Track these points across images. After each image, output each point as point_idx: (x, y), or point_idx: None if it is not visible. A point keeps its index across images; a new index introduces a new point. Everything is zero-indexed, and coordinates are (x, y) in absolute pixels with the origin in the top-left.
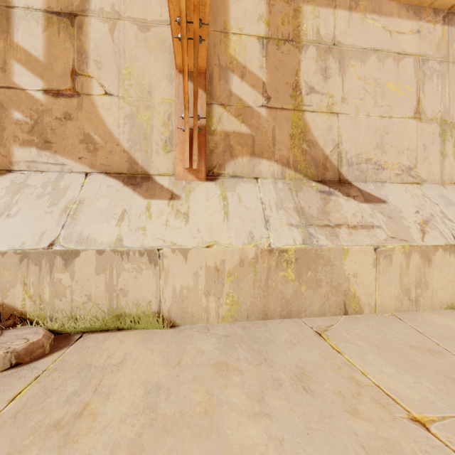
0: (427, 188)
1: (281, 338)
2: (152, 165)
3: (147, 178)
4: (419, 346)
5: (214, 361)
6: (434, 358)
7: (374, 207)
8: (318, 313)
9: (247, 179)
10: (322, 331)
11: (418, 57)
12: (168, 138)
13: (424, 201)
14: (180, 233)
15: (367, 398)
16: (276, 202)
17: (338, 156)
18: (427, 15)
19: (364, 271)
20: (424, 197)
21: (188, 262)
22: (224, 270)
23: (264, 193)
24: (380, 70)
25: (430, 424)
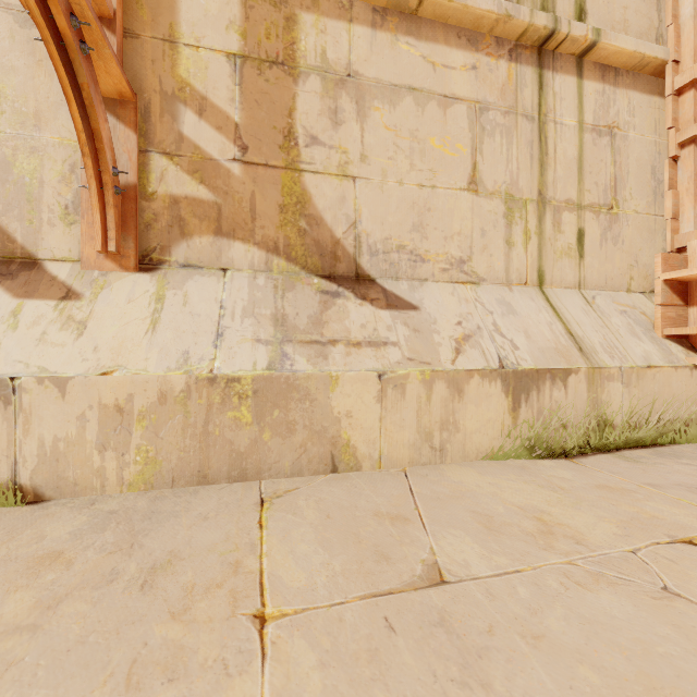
0: (485, 290)
1: (196, 510)
2: (42, 244)
3: (31, 264)
4: (387, 512)
5: (44, 552)
6: (388, 528)
7: (397, 316)
8: (291, 471)
9: (209, 271)
10: (271, 498)
11: (474, 104)
12: (70, 201)
13: (475, 308)
14: (61, 353)
15: (225, 591)
16: (245, 306)
17: (356, 240)
18: (487, 46)
19: (363, 409)
20: (477, 303)
21: (68, 399)
22: (132, 410)
23: (231, 292)
24: (419, 119)
25: (274, 621)
